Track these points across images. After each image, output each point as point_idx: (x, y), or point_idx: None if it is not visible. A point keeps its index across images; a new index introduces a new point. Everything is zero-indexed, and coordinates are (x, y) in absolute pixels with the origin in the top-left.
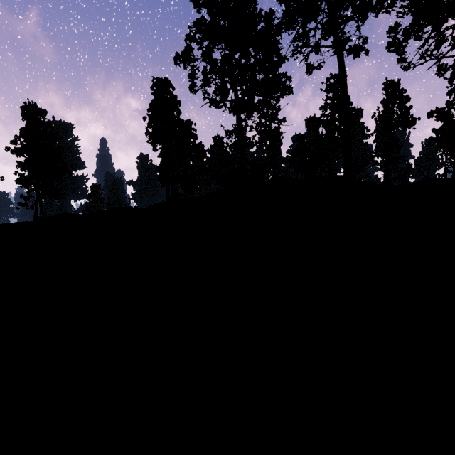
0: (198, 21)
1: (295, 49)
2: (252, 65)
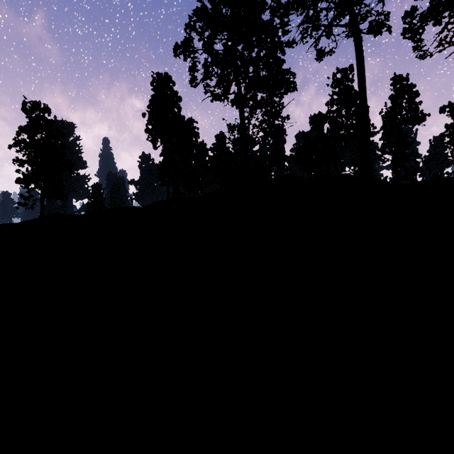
0: (199, 9)
1: (306, 29)
2: (256, 56)
